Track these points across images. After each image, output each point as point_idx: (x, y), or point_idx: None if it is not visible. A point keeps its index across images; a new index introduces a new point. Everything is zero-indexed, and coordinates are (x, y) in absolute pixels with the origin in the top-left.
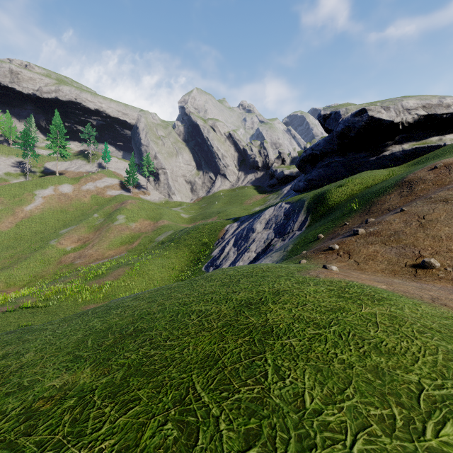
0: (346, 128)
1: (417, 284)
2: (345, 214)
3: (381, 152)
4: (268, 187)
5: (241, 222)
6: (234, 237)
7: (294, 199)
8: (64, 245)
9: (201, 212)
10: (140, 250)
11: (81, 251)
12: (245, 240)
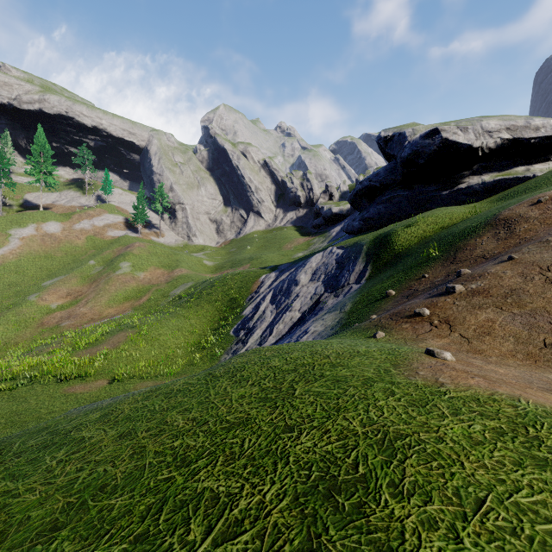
0: (414, 153)
1: None
2: (421, 262)
3: (455, 185)
4: (313, 228)
5: (280, 272)
6: (272, 291)
7: (348, 242)
8: (48, 301)
9: (229, 259)
10: (150, 308)
11: (70, 309)
12: (286, 295)
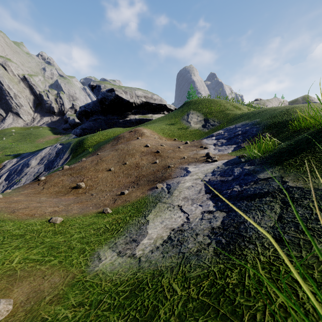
0: (103, 98)
1: (50, 199)
2: (85, 154)
3: (125, 117)
4: (63, 130)
5: (21, 158)
6: (8, 172)
7: (67, 141)
8: None
9: None
10: None
11: None
12: (18, 174)
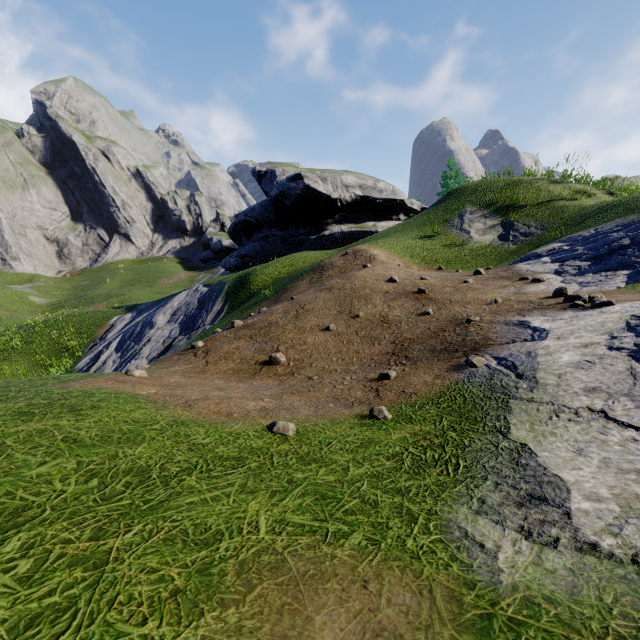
0: (281, 194)
1: (233, 384)
2: (258, 302)
3: (321, 231)
4: (201, 262)
5: (138, 312)
6: (120, 336)
7: (216, 280)
8: None
9: (75, 295)
10: None
11: None
12: (136, 340)
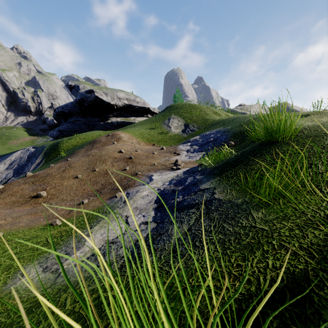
0: (82, 99)
1: (1, 211)
2: (58, 159)
3: (106, 120)
4: (40, 131)
5: None
6: None
7: (41, 144)
8: None
9: None
10: None
11: None
12: None
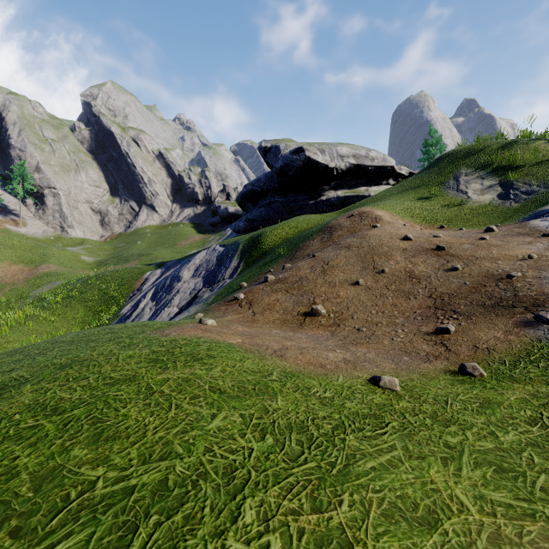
0: (285, 165)
1: (292, 334)
2: (274, 259)
3: (319, 196)
4: (210, 226)
5: (166, 268)
6: (154, 288)
7: (230, 241)
8: None
9: (115, 254)
10: None
11: None
12: (167, 291)
